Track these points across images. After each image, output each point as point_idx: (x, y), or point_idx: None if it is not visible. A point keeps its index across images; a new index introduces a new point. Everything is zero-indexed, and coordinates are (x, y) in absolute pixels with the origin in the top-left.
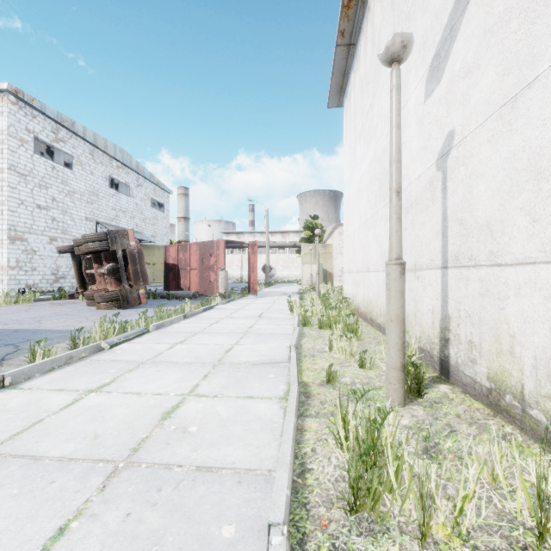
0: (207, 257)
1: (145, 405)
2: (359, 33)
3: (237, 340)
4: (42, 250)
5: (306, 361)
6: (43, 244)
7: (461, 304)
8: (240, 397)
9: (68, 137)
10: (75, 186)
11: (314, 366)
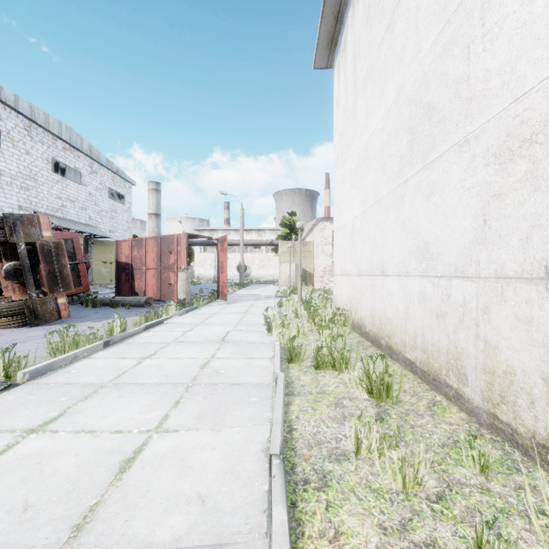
0: (166, 255)
1: None
2: None
3: (165, 411)
4: None
5: (313, 515)
6: None
7: None
8: None
9: None
10: (3, 167)
11: None
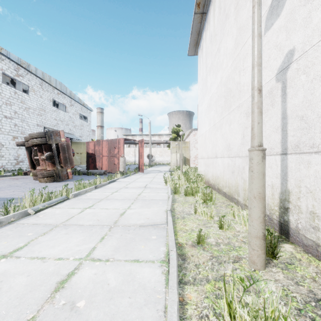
0: (112, 149)
1: (45, 272)
2: (209, 4)
3: (129, 205)
4: (8, 144)
5: (179, 222)
6: (8, 141)
7: (301, 182)
8: (128, 261)
9: (25, 73)
10: (30, 104)
11: (185, 227)
